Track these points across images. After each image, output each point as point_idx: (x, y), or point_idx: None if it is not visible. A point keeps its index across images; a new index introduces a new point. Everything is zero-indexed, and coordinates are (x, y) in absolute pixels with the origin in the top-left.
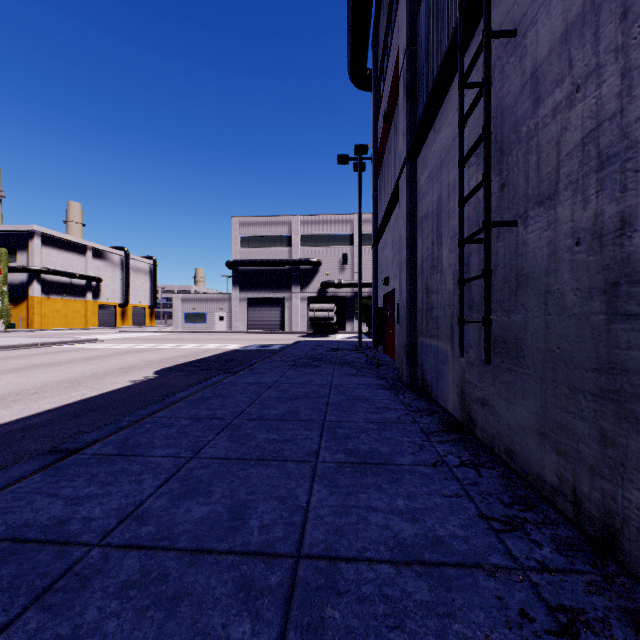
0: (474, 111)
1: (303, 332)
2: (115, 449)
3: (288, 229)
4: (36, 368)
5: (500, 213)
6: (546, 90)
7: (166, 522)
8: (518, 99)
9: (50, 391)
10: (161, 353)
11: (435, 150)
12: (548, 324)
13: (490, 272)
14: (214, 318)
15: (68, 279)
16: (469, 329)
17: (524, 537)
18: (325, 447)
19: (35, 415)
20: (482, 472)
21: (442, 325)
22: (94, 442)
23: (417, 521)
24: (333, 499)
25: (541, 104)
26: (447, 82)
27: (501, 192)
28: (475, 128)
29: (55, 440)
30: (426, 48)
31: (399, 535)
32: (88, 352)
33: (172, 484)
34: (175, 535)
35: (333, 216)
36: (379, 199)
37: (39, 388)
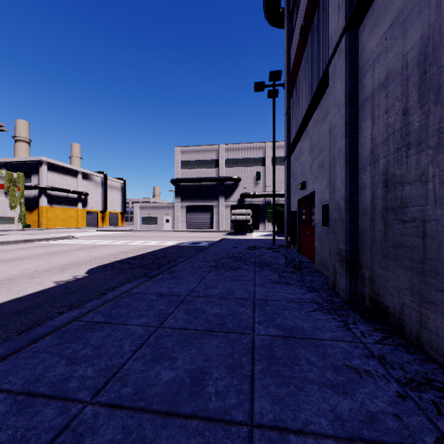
0: None
1: (227, 231)
2: None
3: (216, 155)
4: None
5: None
6: None
7: None
8: None
9: None
10: (111, 249)
11: None
12: None
13: None
14: (162, 220)
15: (65, 194)
16: None
17: None
18: None
19: None
20: None
21: (443, 232)
22: None
23: None
24: None
25: None
26: None
27: None
28: None
29: None
30: None
31: None
32: (56, 247)
33: None
34: None
35: (249, 144)
36: (292, 115)
37: None
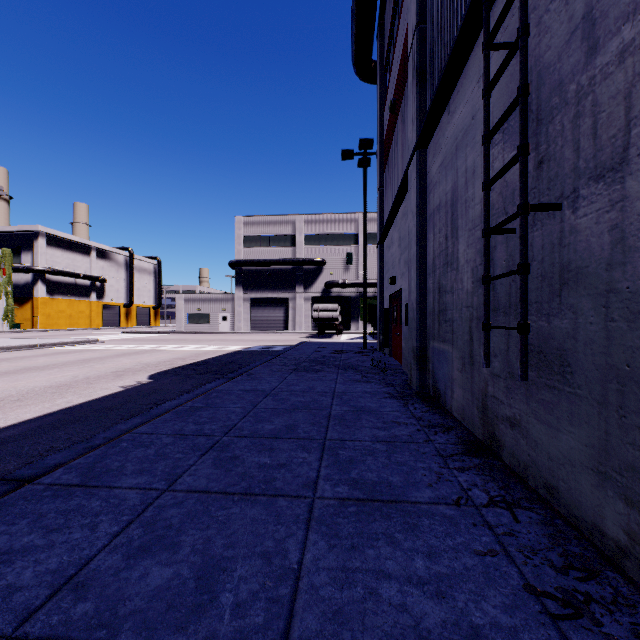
0: (500, 80)
1: (307, 333)
2: (78, 477)
3: (292, 228)
4: (28, 371)
5: (536, 196)
6: (608, 30)
7: (111, 595)
8: (563, 52)
9: (34, 398)
10: (160, 355)
11: (449, 134)
12: (611, 333)
13: (528, 267)
14: (217, 318)
15: (72, 279)
16: (493, 335)
17: (595, 629)
18: (325, 476)
19: (9, 427)
20: (518, 515)
21: (458, 329)
22: (56, 467)
23: (444, 597)
24: (332, 557)
25: (600, 50)
26: (465, 53)
27: (538, 170)
28: (501, 99)
29: (22, 459)
30: (438, 23)
31: (421, 623)
32: (86, 354)
33: (133, 531)
34: (118, 619)
35: (337, 215)
36: (385, 195)
37: (24, 394)
